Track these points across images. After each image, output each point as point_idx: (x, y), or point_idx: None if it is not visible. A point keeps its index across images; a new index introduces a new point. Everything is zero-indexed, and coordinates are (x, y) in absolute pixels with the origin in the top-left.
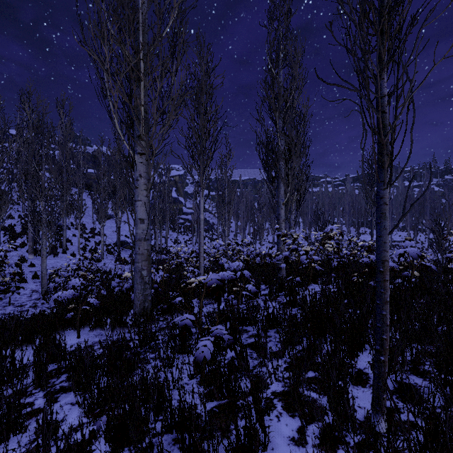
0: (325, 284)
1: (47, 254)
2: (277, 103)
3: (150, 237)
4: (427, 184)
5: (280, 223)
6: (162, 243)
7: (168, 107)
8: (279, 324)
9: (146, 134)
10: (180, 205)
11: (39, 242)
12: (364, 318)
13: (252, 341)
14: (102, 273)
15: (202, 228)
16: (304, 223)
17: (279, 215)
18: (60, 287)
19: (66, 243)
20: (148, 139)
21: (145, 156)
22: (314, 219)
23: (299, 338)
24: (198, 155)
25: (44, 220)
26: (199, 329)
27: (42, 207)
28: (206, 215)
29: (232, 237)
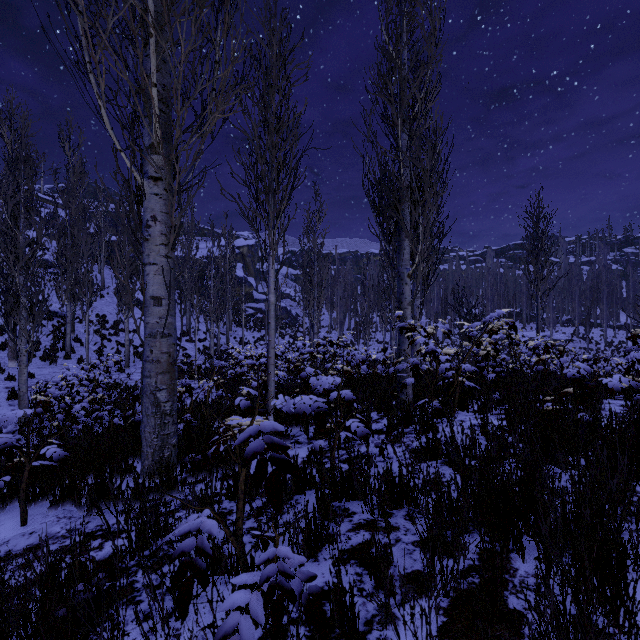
0: (486, 415)
1: (40, 360)
2: (398, 102)
3: (174, 331)
4: (602, 259)
5: (404, 308)
6: (221, 344)
7: (209, 104)
8: (413, 499)
9: (163, 140)
10: (248, 289)
11: (16, 341)
12: (610, 506)
13: (360, 541)
14: (121, 390)
15: (273, 317)
16: (427, 314)
17: (402, 295)
18: (47, 414)
19: (74, 344)
20: (169, 154)
21: (163, 183)
22: (442, 308)
23: (457, 535)
24: (266, 195)
25: (22, 306)
26: (237, 547)
27: (20, 284)
28: (287, 303)
29: (324, 335)
